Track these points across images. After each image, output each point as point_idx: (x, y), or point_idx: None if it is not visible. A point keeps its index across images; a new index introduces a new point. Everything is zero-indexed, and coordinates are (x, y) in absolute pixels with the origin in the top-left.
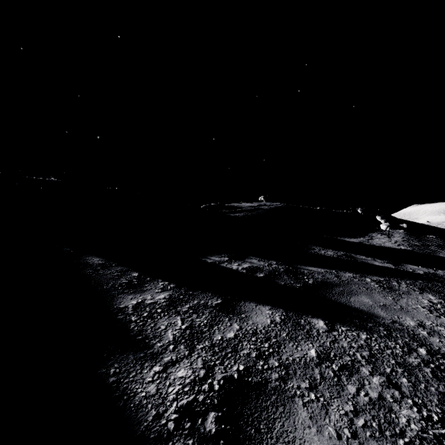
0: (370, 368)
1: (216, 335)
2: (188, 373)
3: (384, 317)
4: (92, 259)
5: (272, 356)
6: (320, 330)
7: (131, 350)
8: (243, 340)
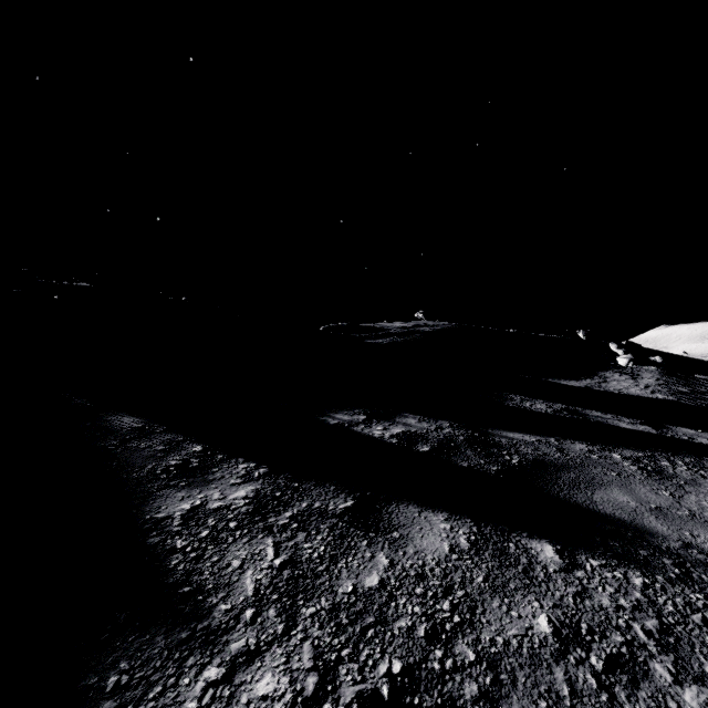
0: (670, 663)
1: (343, 582)
2: (281, 683)
3: (665, 535)
4: (122, 420)
5: (461, 634)
6: (549, 567)
7: (164, 622)
8: (397, 593)
